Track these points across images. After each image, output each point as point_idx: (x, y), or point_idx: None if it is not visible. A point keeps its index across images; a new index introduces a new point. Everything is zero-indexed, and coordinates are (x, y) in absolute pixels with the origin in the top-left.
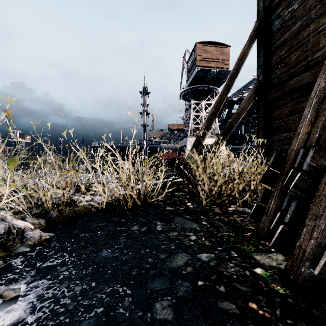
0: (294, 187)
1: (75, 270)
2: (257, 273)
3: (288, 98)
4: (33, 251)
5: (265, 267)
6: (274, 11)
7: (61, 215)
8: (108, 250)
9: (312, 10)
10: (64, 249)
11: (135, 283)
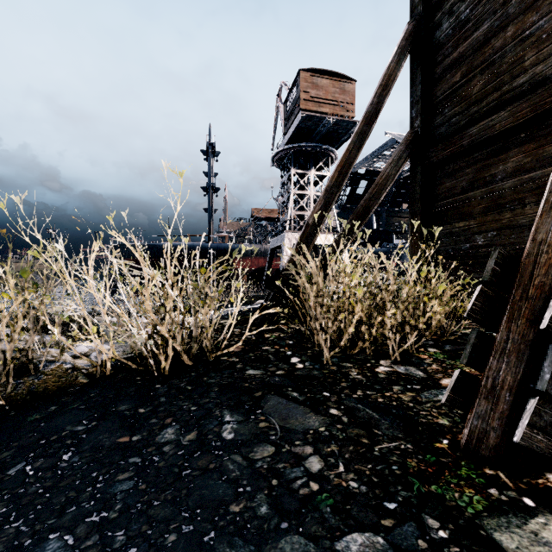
0: None
1: None
2: None
3: (467, 158)
4: None
5: None
6: (441, 5)
7: None
8: (67, 537)
9: (511, 0)
10: None
11: None
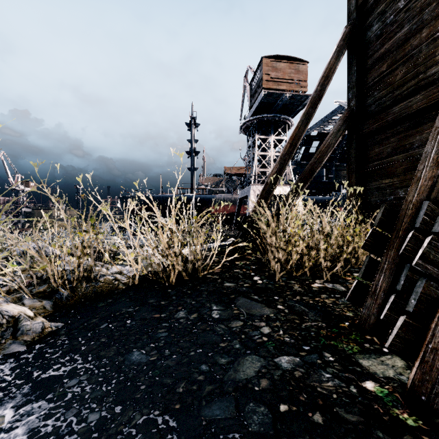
0: (422, 258)
1: (90, 384)
2: (368, 390)
3: (391, 130)
4: (30, 352)
5: (379, 379)
6: (372, 12)
7: (75, 294)
8: (142, 350)
9: (425, 9)
10: (76, 348)
11: (182, 409)
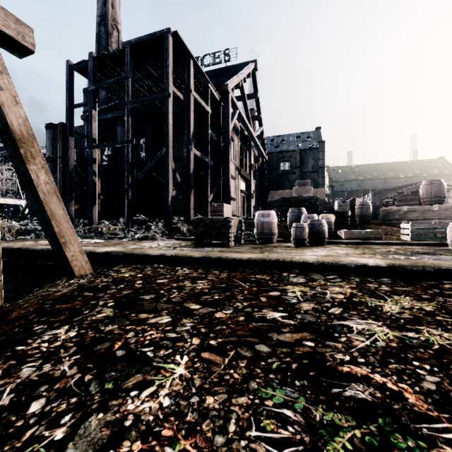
0: None
1: None
2: None
3: None
4: None
5: None
6: None
7: None
8: None
9: None
10: None
11: None
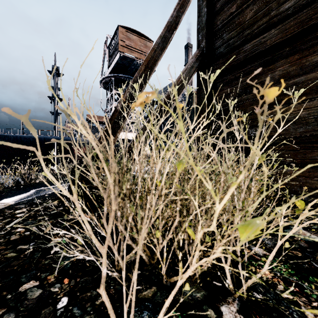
0: None
1: None
2: None
3: (241, 70)
4: None
5: None
6: None
7: None
8: None
9: None
10: None
11: None
